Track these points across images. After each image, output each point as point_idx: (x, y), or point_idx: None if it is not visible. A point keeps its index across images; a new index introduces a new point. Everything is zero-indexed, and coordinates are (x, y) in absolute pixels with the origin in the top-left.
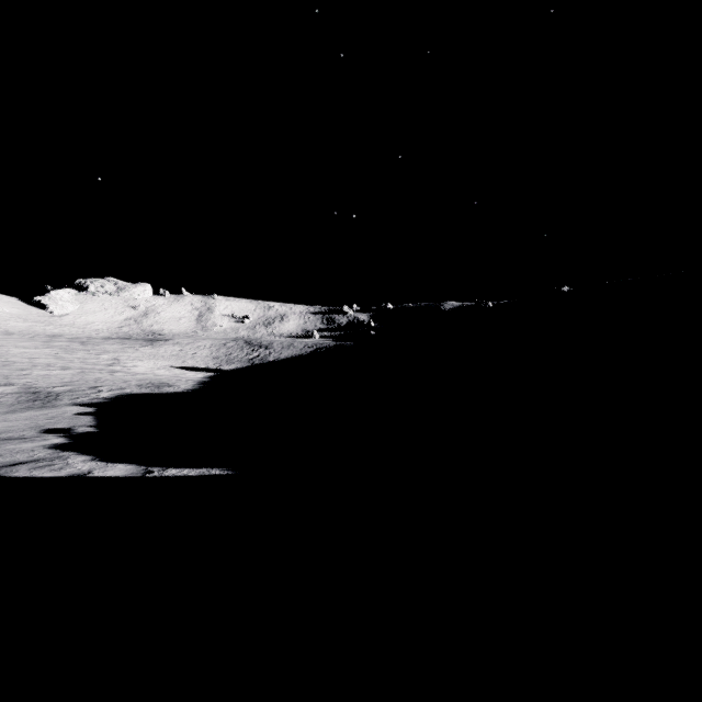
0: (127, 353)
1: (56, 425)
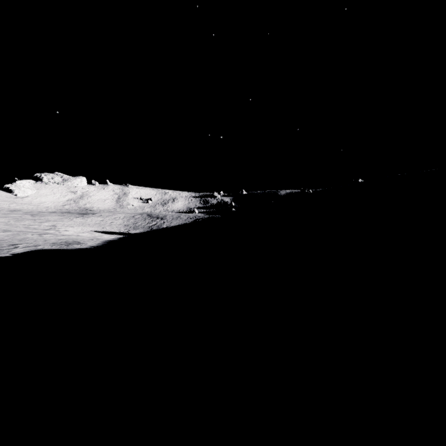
0: (63, 222)
1: None
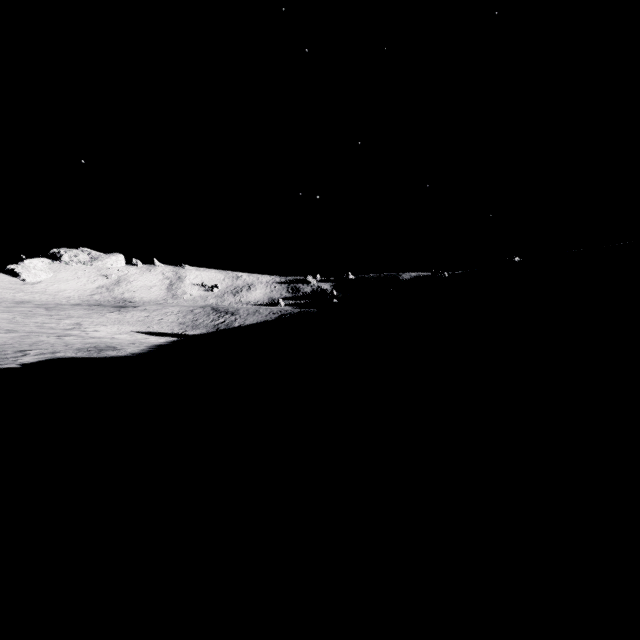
0: (92, 319)
1: None
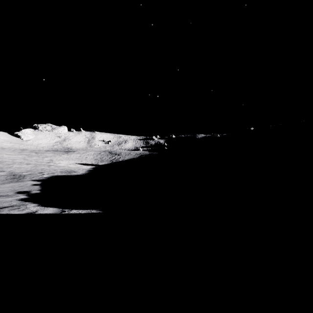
0: (56, 157)
1: (23, 189)
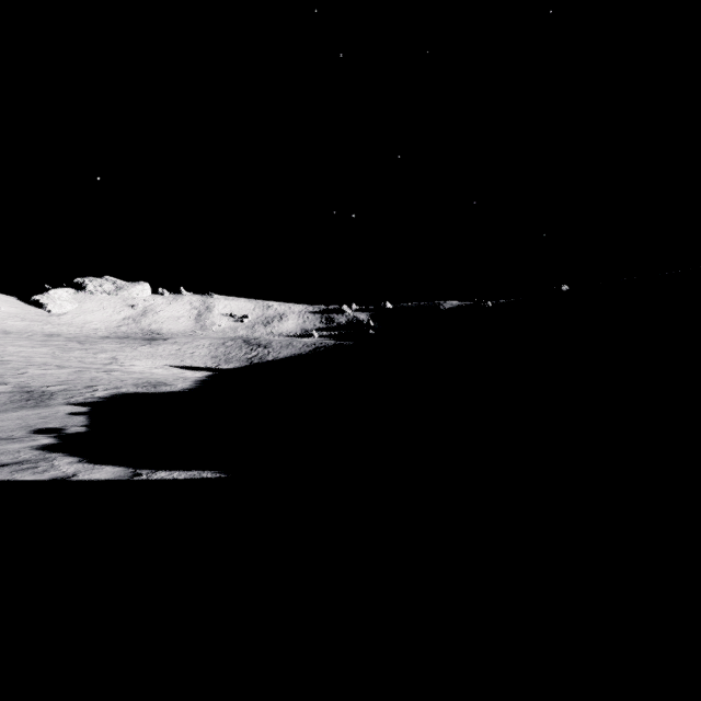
0: (125, 352)
1: (47, 424)
